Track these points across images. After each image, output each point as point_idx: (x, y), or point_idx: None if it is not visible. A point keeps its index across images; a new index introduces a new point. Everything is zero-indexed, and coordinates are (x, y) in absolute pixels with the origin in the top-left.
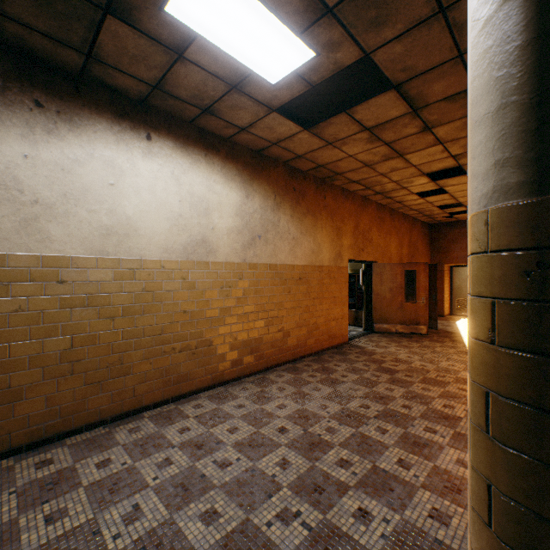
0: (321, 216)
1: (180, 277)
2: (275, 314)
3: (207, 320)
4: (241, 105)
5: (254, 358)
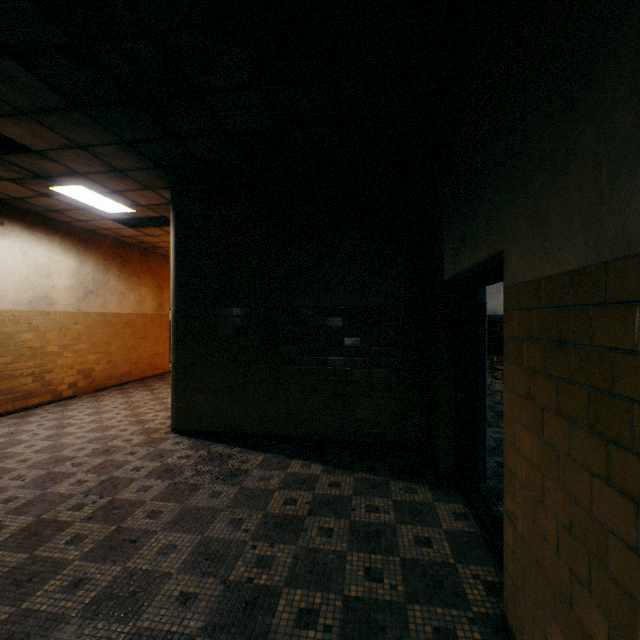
0: (146, 276)
1: (27, 322)
2: (106, 350)
3: (49, 353)
4: (85, 214)
5: (88, 382)
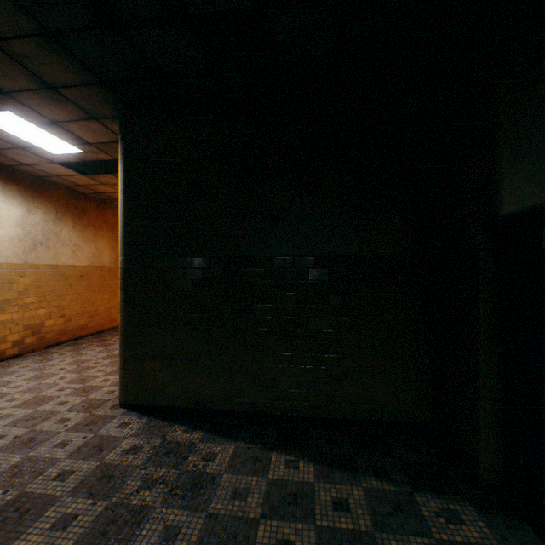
0: (103, 228)
1: None
2: (57, 304)
3: None
4: (27, 155)
5: (37, 339)
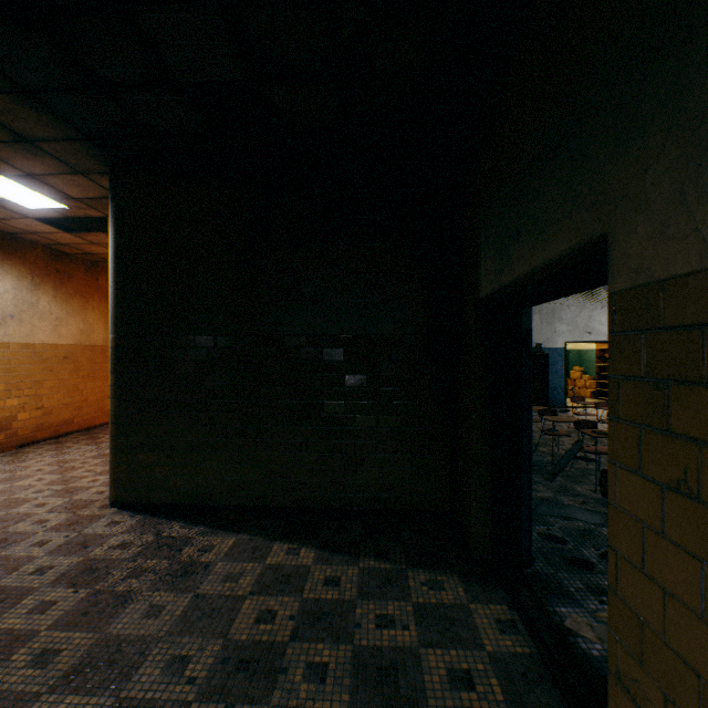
0: (94, 297)
1: None
2: (34, 393)
3: None
4: None
5: (6, 436)
